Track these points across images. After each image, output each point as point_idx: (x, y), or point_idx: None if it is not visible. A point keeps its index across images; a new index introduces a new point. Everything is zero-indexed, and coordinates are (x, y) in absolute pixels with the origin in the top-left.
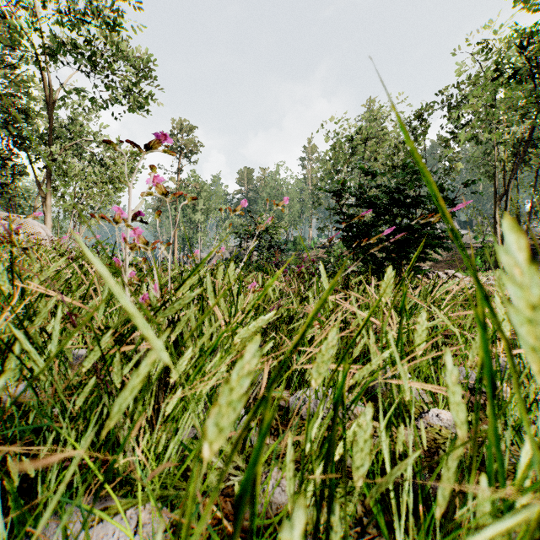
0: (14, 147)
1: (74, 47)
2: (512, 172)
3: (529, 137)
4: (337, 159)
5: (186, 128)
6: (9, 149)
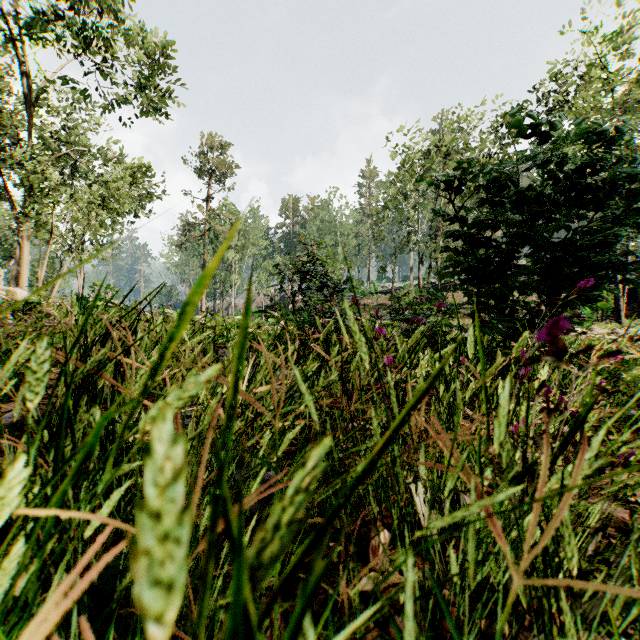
0: None
1: (55, 19)
2: None
3: None
4: (404, 180)
5: (217, 145)
6: None
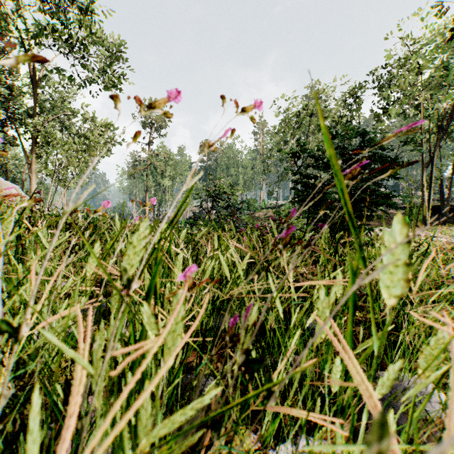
0: (7, 121)
1: (55, 32)
2: (437, 142)
3: (453, 111)
4: (284, 131)
5: None
6: (2, 123)
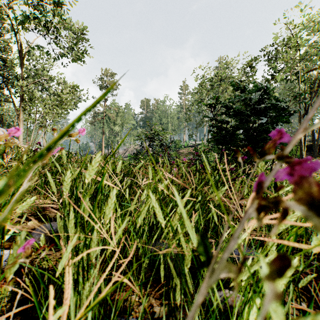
0: (3, 84)
1: (36, 19)
2: (310, 99)
3: None
4: (201, 92)
5: (109, 74)
6: None
